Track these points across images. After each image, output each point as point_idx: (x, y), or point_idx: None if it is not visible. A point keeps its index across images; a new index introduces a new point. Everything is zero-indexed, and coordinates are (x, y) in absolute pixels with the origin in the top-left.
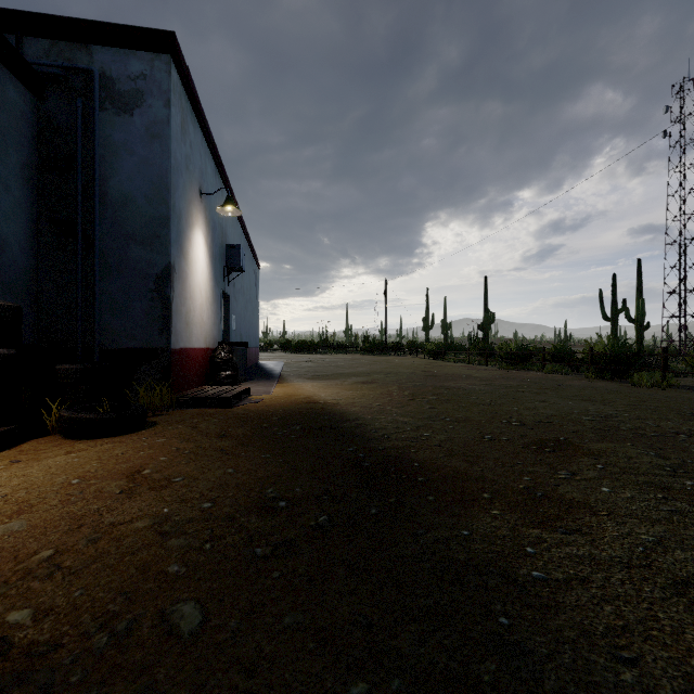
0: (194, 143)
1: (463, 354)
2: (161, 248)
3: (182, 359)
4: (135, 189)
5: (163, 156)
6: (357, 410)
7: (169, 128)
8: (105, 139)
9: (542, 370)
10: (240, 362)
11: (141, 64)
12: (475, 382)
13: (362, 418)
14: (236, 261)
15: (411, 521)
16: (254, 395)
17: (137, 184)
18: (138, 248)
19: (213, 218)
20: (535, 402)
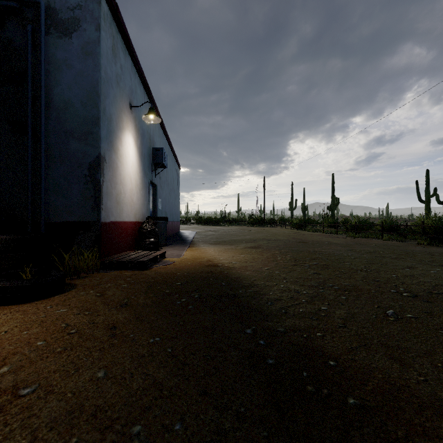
0: (125, 67)
1: (317, 226)
2: (93, 142)
3: (113, 230)
4: (73, 96)
5: (94, 69)
6: (250, 274)
7: (99, 47)
8: (50, 57)
9: (381, 238)
10: (161, 232)
11: None
12: (338, 248)
13: (256, 284)
14: (160, 160)
15: None
16: (168, 258)
17: (74, 92)
18: (75, 143)
19: (142, 127)
20: (404, 269)
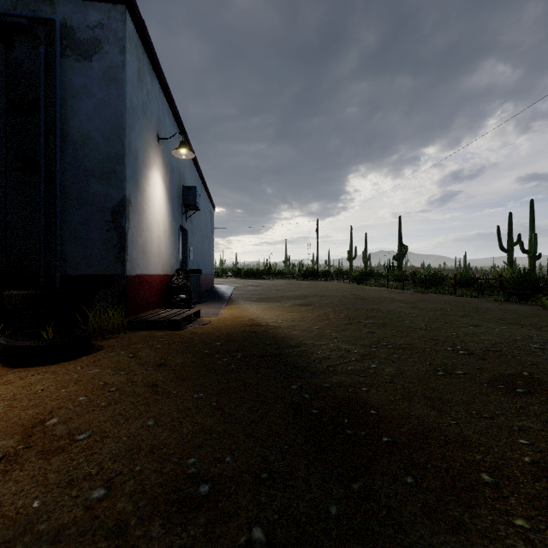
0: (151, 93)
1: (381, 279)
2: (116, 183)
3: (139, 284)
4: (93, 128)
5: (118, 98)
6: (297, 334)
7: (124, 72)
8: (66, 83)
9: (454, 293)
10: (194, 287)
11: (99, 14)
12: (401, 305)
13: (304, 343)
14: (192, 200)
15: (395, 541)
16: (203, 317)
17: (95, 124)
18: (96, 183)
19: (170, 162)
20: (469, 327)
